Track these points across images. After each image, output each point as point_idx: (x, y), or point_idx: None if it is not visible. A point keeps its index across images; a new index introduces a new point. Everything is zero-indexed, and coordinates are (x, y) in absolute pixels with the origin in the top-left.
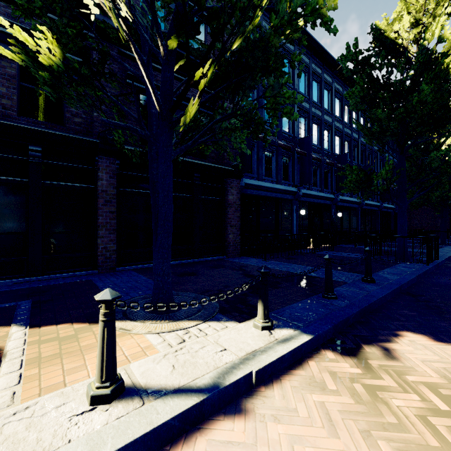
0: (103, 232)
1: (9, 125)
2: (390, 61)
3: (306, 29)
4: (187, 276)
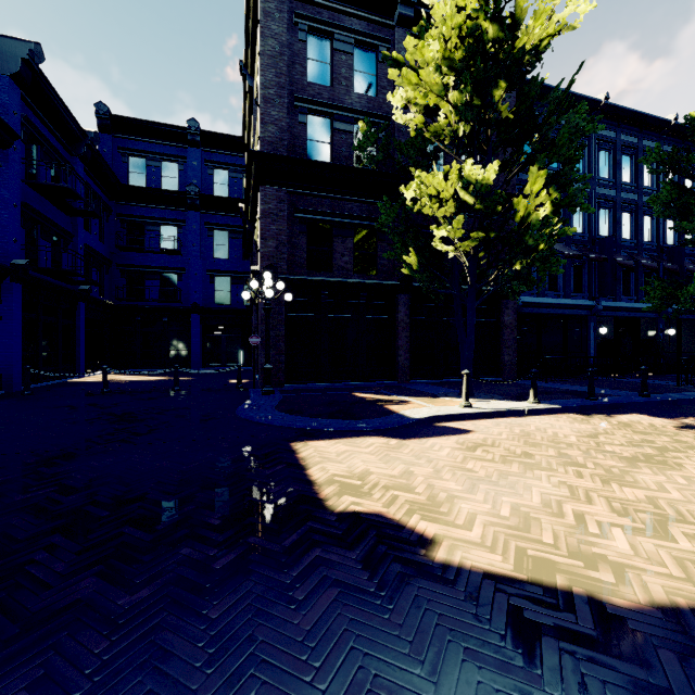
0: (401, 352)
1: (353, 283)
2: None
3: (607, 103)
4: None
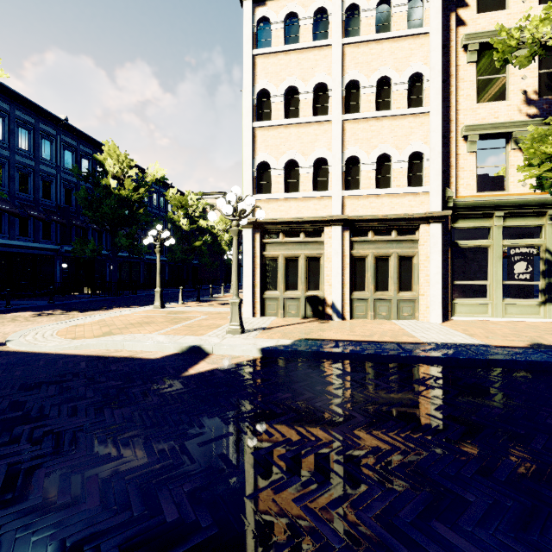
0: None
1: None
2: None
3: (67, 123)
4: None
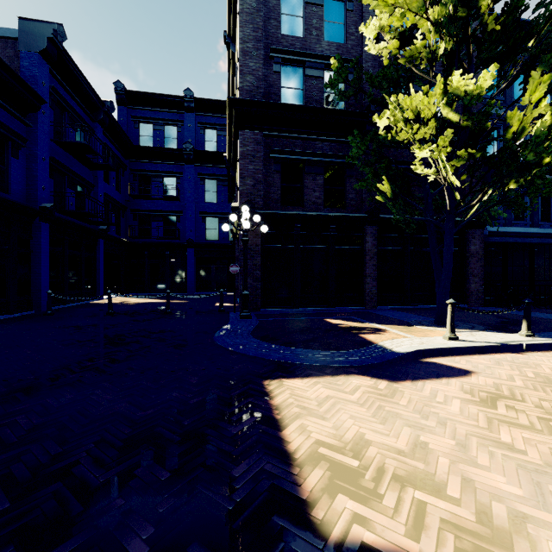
0: (368, 280)
1: (323, 216)
2: None
3: None
4: None
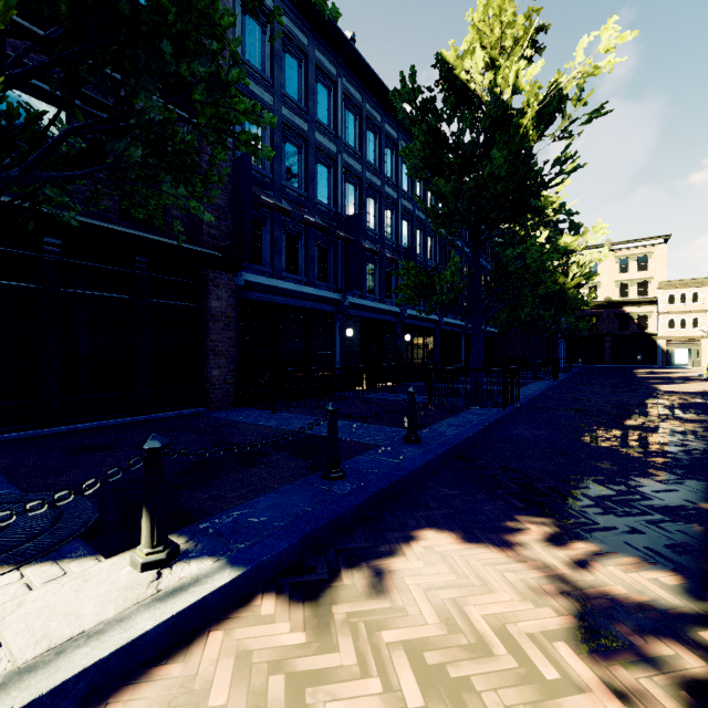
0: None
1: None
2: (461, 114)
3: (354, 46)
4: (89, 453)
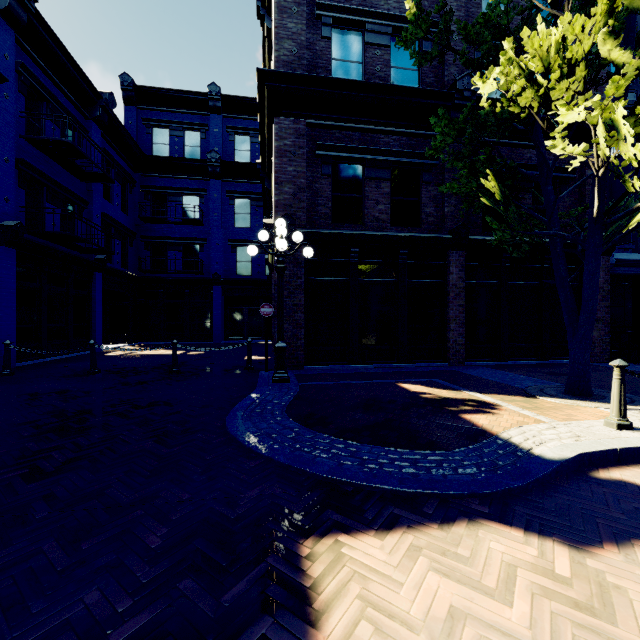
0: (453, 325)
1: (391, 236)
2: None
3: None
4: (560, 376)
